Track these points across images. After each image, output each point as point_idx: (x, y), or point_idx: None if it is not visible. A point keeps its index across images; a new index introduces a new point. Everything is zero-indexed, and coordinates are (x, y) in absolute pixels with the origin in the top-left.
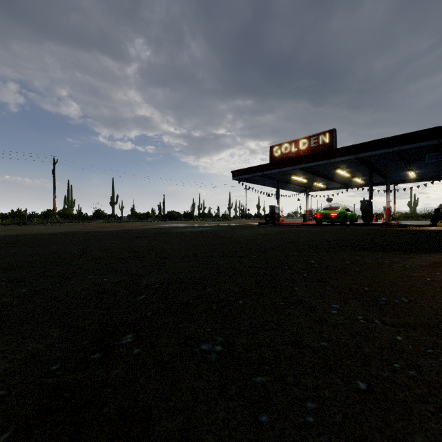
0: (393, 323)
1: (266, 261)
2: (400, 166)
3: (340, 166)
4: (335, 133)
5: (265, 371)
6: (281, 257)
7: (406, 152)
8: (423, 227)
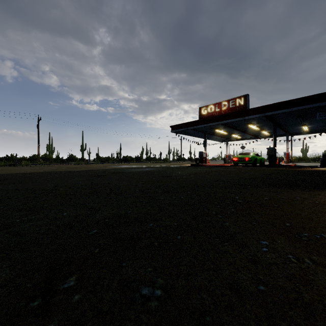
0: (322, 262)
1: (199, 197)
2: (296, 122)
3: (251, 122)
4: (248, 97)
5: (206, 323)
6: (210, 193)
7: (302, 111)
8: (315, 168)
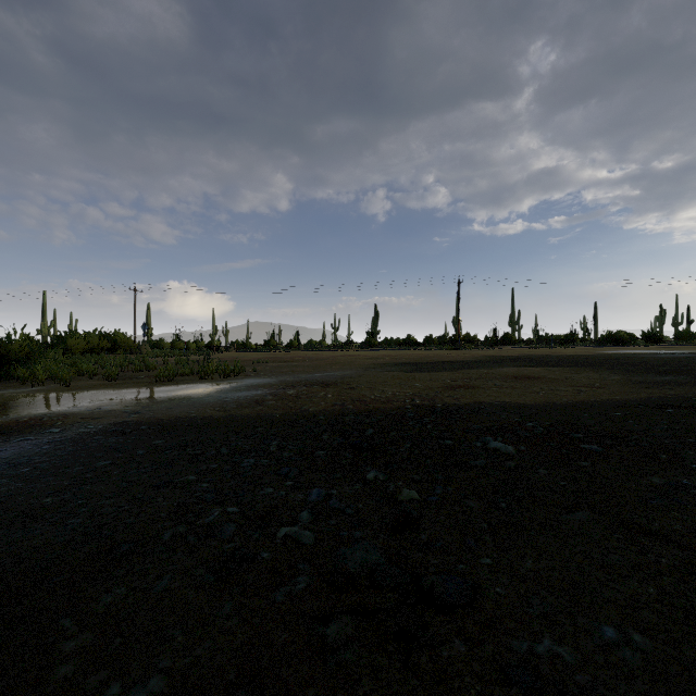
0: None
1: None
2: None
3: None
4: None
5: None
6: None
7: None
8: None
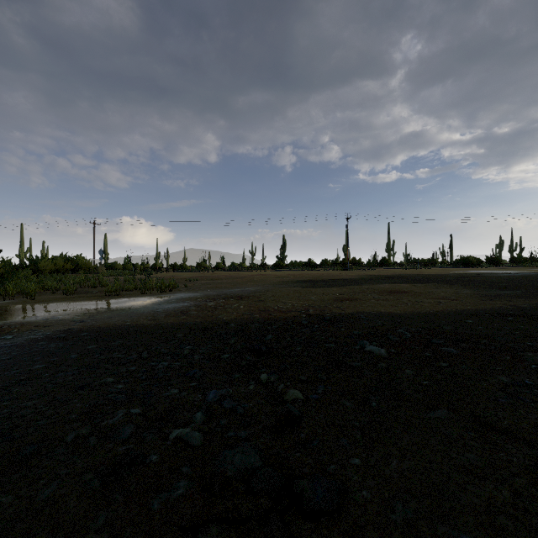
0: None
1: None
2: None
3: None
4: None
5: None
6: None
7: None
8: None
